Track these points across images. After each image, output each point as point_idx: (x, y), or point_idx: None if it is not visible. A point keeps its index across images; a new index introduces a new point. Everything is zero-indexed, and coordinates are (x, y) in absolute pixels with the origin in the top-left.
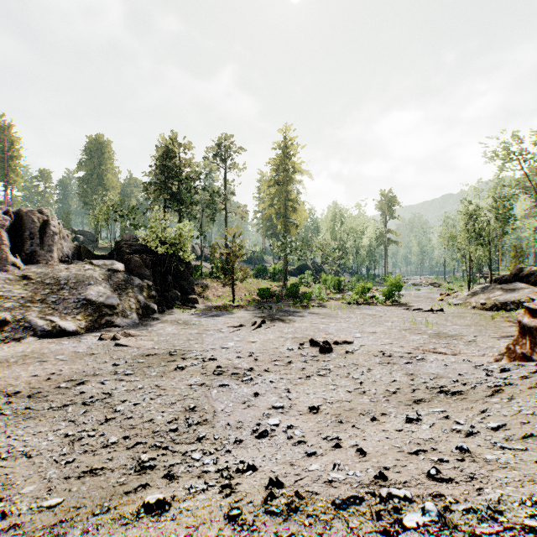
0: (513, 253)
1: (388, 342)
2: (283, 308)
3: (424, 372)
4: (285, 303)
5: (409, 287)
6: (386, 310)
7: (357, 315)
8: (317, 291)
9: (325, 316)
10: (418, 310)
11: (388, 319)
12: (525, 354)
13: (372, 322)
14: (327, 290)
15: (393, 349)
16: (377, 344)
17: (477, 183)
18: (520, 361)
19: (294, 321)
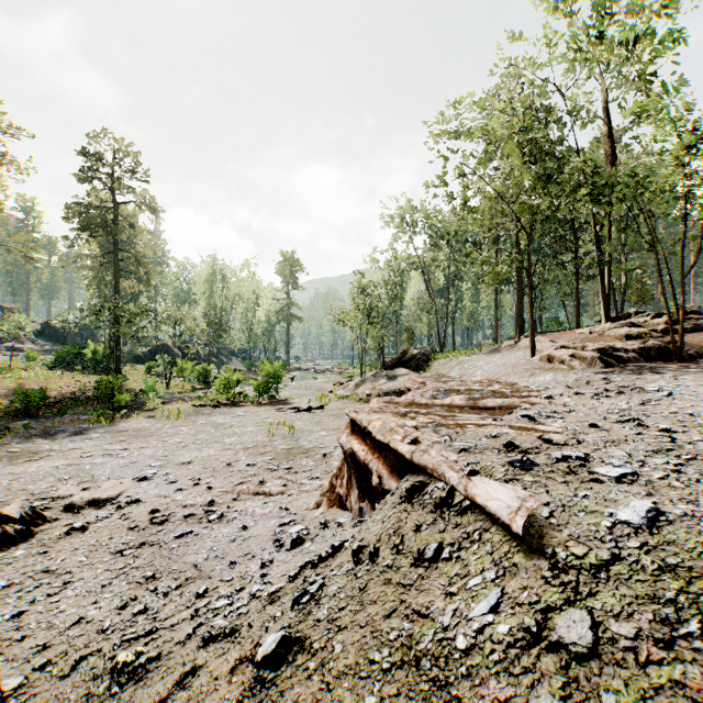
0: (406, 335)
1: (193, 483)
2: (58, 426)
3: (185, 561)
4: (80, 414)
5: (307, 375)
6: (249, 414)
7: (192, 429)
8: (150, 389)
9: (131, 437)
10: (294, 410)
11: (238, 430)
12: (343, 496)
13: (205, 440)
14: (188, 385)
15: (187, 500)
16: (165, 492)
17: (372, 252)
18: (339, 507)
19: (42, 458)
